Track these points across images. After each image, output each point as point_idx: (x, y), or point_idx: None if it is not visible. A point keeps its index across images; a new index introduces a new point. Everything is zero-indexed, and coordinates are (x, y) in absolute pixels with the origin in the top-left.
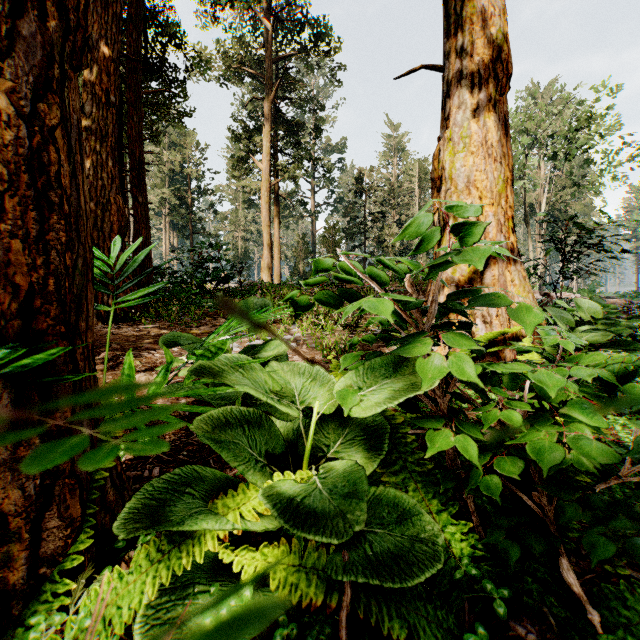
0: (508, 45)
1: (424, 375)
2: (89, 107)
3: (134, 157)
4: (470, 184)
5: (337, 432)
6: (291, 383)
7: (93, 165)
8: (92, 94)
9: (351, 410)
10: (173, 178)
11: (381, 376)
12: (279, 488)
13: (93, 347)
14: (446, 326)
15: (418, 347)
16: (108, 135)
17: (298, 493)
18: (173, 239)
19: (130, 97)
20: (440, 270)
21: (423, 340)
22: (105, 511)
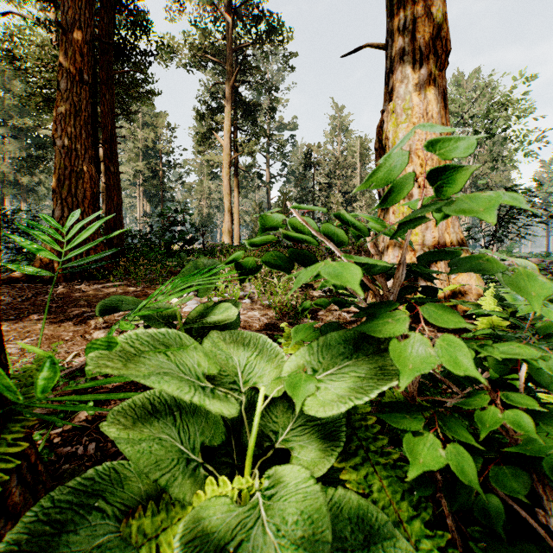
0: (447, 24)
1: (402, 365)
2: (64, 84)
3: (107, 131)
4: (412, 152)
5: (287, 415)
6: (234, 359)
7: (67, 137)
8: (67, 73)
9: (304, 407)
10: (146, 153)
11: (341, 358)
12: (205, 526)
13: (0, 318)
14: (407, 290)
15: (390, 324)
16: (81, 110)
17: (230, 538)
18: (146, 206)
19: (103, 77)
20: (410, 227)
21: (395, 315)
22: (7, 518)
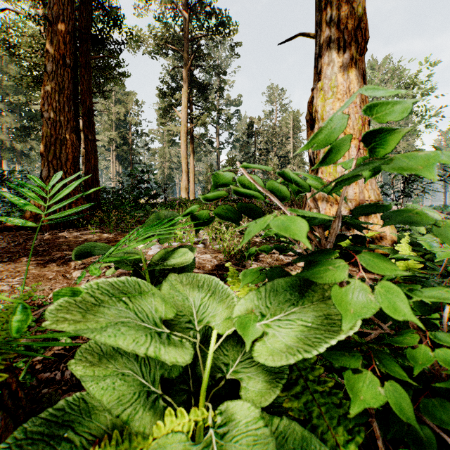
0: (366, 17)
1: (344, 310)
2: (50, 67)
3: (86, 106)
4: None
5: (237, 349)
6: (190, 299)
7: (53, 110)
8: (52, 57)
9: (254, 346)
10: (118, 124)
11: (286, 301)
12: None
13: None
14: (339, 239)
15: (331, 271)
16: (64, 88)
17: None
18: (118, 167)
19: (83, 62)
20: (345, 184)
21: (335, 262)
22: None
